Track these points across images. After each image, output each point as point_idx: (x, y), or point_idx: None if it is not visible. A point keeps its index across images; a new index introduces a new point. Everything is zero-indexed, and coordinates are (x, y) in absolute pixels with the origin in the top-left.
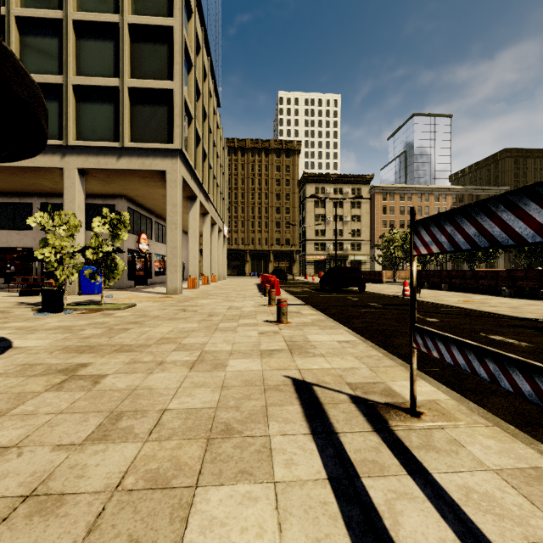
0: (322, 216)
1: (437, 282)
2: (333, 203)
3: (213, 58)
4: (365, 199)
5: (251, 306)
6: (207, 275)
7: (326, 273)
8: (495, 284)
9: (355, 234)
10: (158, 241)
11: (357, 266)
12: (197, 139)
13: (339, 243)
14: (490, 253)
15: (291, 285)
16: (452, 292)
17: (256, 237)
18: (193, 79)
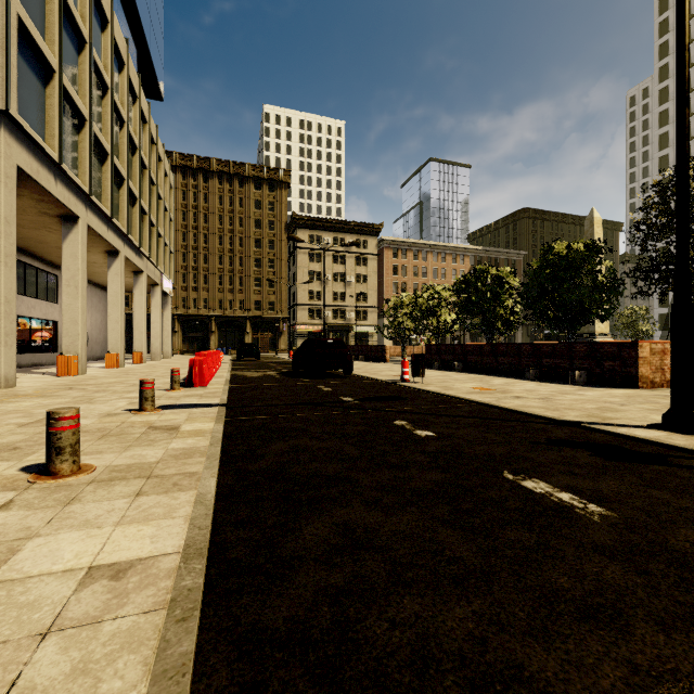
0: (319, 274)
1: (450, 361)
2: (333, 257)
3: (143, 17)
4: (372, 255)
5: (96, 415)
6: (116, 351)
7: (299, 348)
8: (517, 363)
9: (360, 299)
10: (25, 294)
11: (363, 340)
12: (79, 118)
13: (341, 310)
14: (511, 322)
15: (257, 366)
16: (467, 373)
17: (226, 298)
18: (55, 1)
